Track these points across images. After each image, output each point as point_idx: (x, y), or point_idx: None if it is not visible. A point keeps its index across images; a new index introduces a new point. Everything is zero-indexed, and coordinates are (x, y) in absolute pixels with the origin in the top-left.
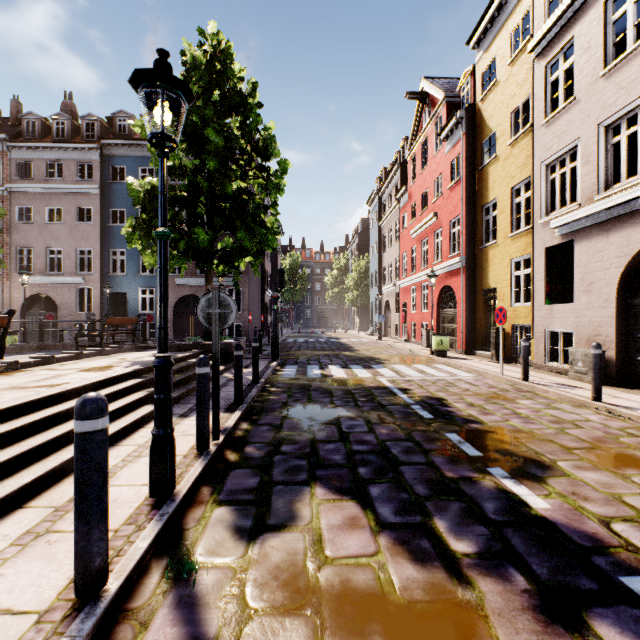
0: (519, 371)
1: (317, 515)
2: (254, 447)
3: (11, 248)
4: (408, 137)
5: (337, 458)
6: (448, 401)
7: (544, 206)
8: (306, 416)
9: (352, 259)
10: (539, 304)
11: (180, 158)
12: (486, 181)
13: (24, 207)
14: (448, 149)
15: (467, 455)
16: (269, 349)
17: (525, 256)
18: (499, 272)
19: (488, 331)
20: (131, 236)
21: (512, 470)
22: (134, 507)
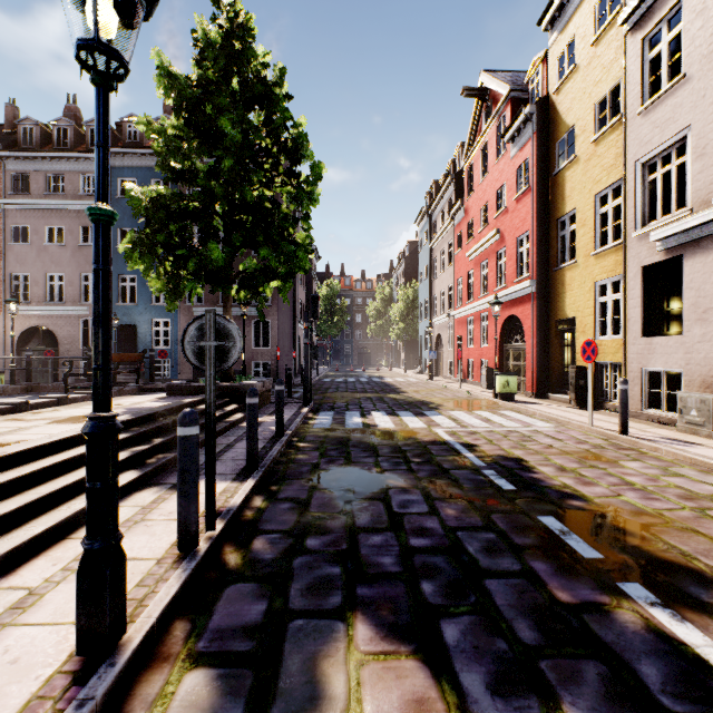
0: (610, 420)
1: (357, 693)
2: (267, 540)
3: (5, 274)
4: (464, 144)
5: (387, 562)
6: (530, 463)
7: (640, 215)
8: (343, 486)
9: (398, 287)
10: (634, 337)
11: (193, 162)
12: (562, 189)
13: (20, 226)
14: (514, 153)
15: (581, 557)
16: (301, 391)
17: (614, 278)
18: (579, 298)
19: (564, 370)
20: (131, 254)
21: (659, 589)
22: (42, 679)
